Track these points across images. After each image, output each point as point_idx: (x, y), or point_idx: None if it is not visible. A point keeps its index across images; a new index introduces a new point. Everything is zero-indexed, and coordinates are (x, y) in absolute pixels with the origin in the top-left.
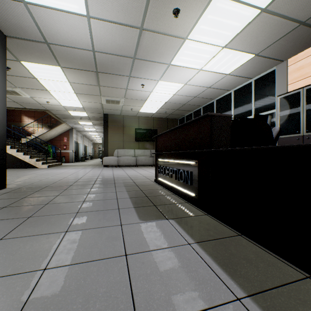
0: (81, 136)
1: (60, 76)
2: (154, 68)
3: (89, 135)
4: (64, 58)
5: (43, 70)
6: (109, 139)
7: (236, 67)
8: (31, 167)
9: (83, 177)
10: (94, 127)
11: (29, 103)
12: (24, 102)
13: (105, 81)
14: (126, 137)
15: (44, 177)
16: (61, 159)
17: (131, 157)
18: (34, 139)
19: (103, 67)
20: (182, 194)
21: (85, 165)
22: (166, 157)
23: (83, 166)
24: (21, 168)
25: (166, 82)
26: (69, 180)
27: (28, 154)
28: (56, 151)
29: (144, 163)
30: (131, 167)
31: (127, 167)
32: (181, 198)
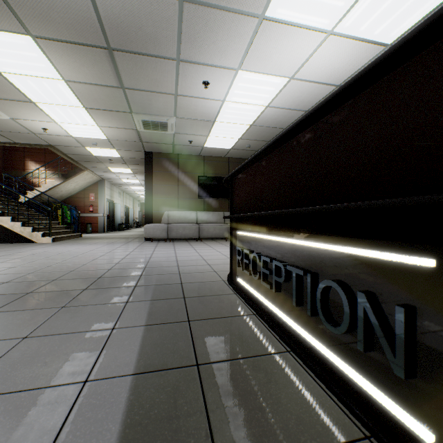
0: (119, 192)
1: (41, 64)
2: (227, 33)
3: (131, 191)
4: (28, 7)
5: (0, 47)
6: (153, 194)
7: (416, 21)
8: (25, 242)
9: (87, 264)
10: (136, 177)
11: (16, 133)
12: (6, 130)
13: (131, 75)
14: (183, 190)
15: (12, 264)
16: (86, 227)
17: (190, 224)
18: (40, 195)
19: (119, 33)
20: (332, 372)
21: (118, 237)
22: (259, 227)
23: (112, 239)
24: (7, 243)
25: (253, 73)
26: (45, 275)
27: (22, 220)
28: (72, 215)
29: (213, 235)
30: (190, 242)
31: (182, 242)
32: (327, 388)
